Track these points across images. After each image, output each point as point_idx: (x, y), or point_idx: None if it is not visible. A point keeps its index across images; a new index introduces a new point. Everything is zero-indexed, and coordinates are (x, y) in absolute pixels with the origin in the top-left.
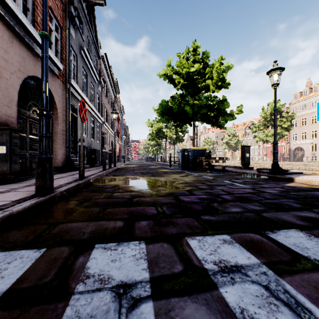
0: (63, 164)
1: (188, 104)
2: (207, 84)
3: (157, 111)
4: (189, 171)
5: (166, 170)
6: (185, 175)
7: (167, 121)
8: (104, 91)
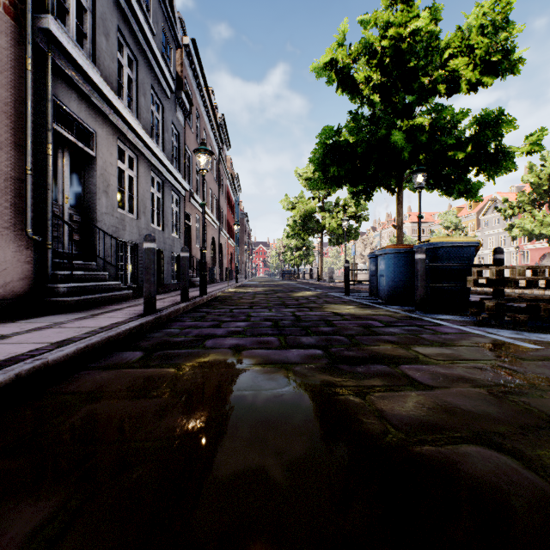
0: (15, 293)
1: (400, 127)
2: (453, 70)
3: (311, 158)
4: (442, 318)
5: (353, 310)
6: (502, 359)
7: (333, 186)
8: (194, 130)
